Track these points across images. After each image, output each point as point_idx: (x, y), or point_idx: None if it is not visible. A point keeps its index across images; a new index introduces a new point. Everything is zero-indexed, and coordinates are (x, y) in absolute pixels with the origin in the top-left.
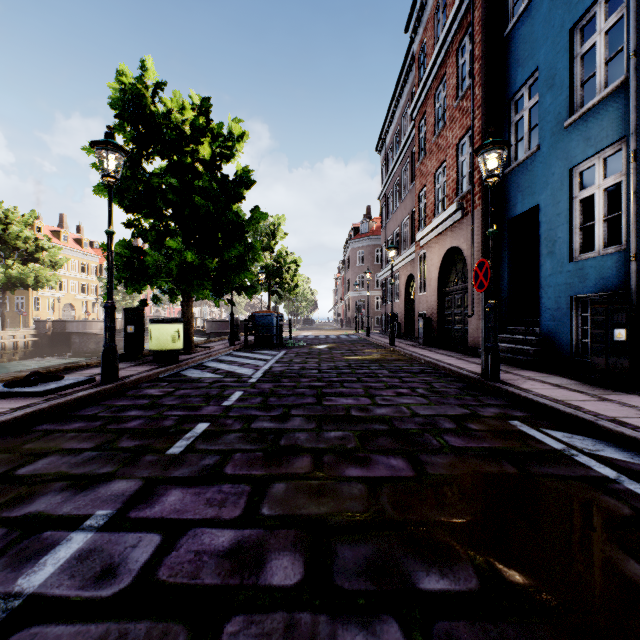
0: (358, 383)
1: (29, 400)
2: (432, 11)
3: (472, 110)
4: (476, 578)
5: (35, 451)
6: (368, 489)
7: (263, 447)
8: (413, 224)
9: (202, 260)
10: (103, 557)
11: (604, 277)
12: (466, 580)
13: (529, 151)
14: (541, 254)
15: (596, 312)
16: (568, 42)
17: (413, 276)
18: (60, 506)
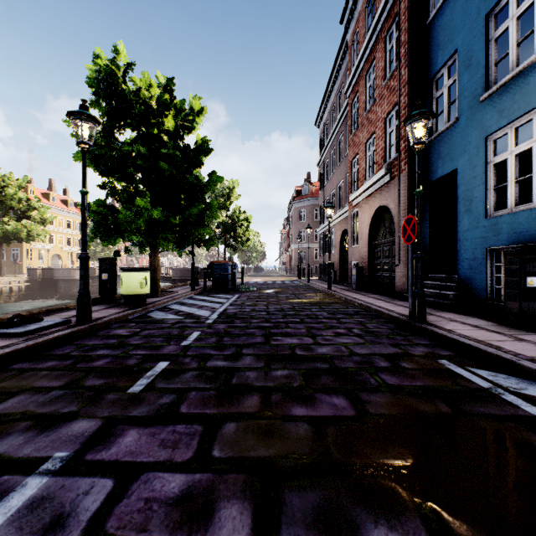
0: (301, 324)
1: (10, 340)
2: (363, 5)
3: (399, 88)
4: (425, 531)
5: (8, 390)
6: (313, 429)
7: (216, 386)
8: (347, 187)
9: (166, 217)
10: (54, 505)
11: (516, 231)
12: (415, 533)
13: (449, 123)
14: (459, 211)
15: (510, 262)
16: (483, 27)
17: (347, 231)
18: (21, 447)
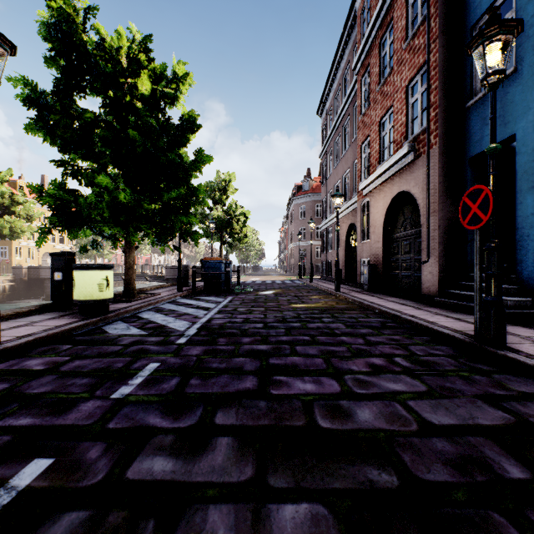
0: (314, 346)
1: None
2: None
3: (427, 43)
4: None
5: None
6: None
7: None
8: (354, 176)
9: (138, 201)
10: None
11: None
12: None
13: None
14: (519, 190)
15: None
16: None
17: (354, 225)
18: None
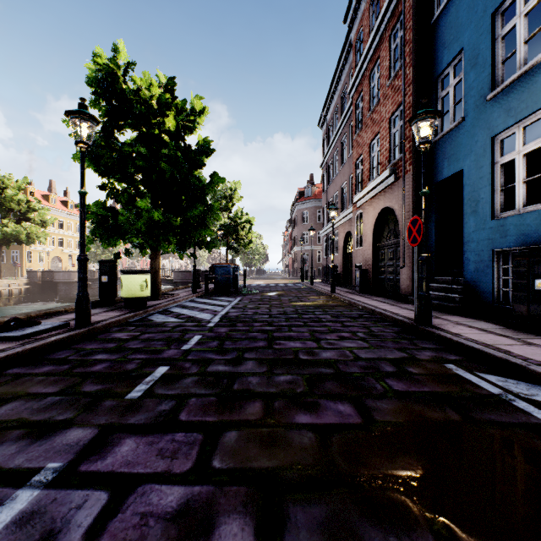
0: (304, 327)
1: (6, 344)
2: (367, 3)
3: (403, 88)
4: None
5: (1, 396)
6: (318, 438)
7: (217, 391)
8: (350, 188)
9: (167, 218)
10: (45, 521)
11: (524, 233)
12: None
13: (454, 122)
14: (465, 213)
15: (518, 264)
16: (490, 25)
17: (350, 233)
18: (12, 458)
